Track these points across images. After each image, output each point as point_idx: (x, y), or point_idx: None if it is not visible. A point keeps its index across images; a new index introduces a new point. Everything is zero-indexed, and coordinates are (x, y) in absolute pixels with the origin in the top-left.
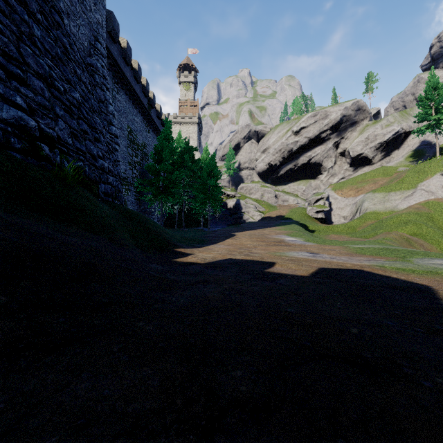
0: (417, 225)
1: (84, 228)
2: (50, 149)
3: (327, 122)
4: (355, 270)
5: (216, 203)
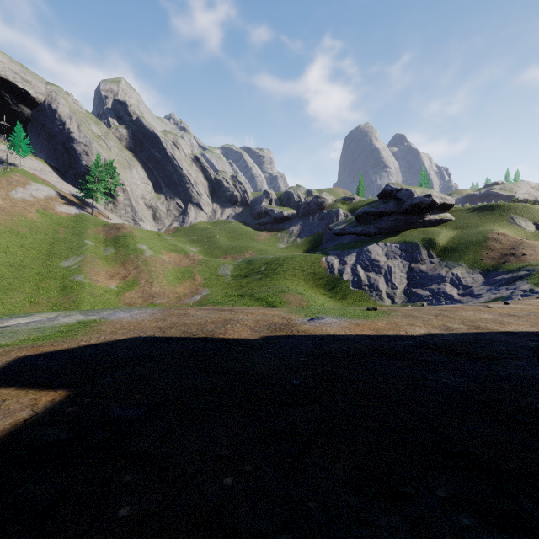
0: None
1: None
2: None
3: None
4: (26, 359)
5: None
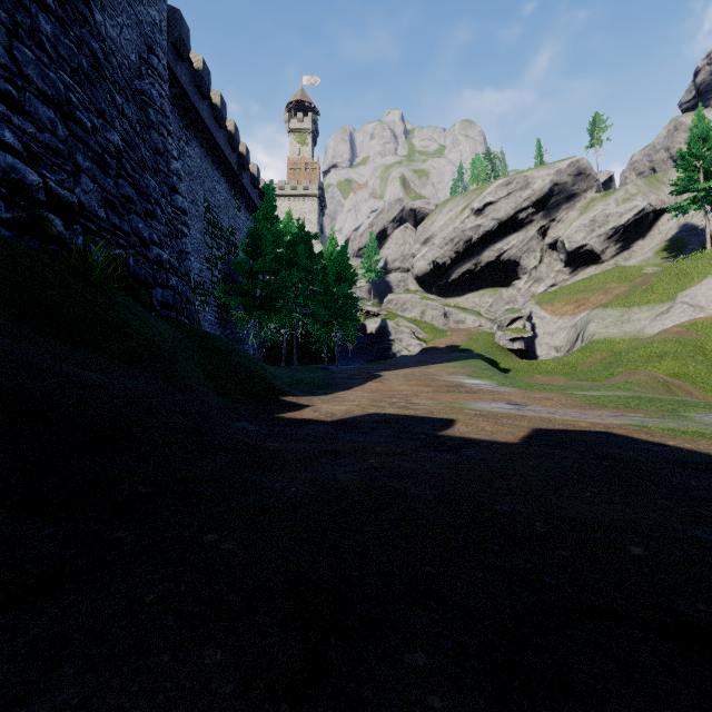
0: (679, 360)
1: (120, 357)
2: (66, 225)
3: (527, 195)
4: (598, 432)
5: (348, 325)
